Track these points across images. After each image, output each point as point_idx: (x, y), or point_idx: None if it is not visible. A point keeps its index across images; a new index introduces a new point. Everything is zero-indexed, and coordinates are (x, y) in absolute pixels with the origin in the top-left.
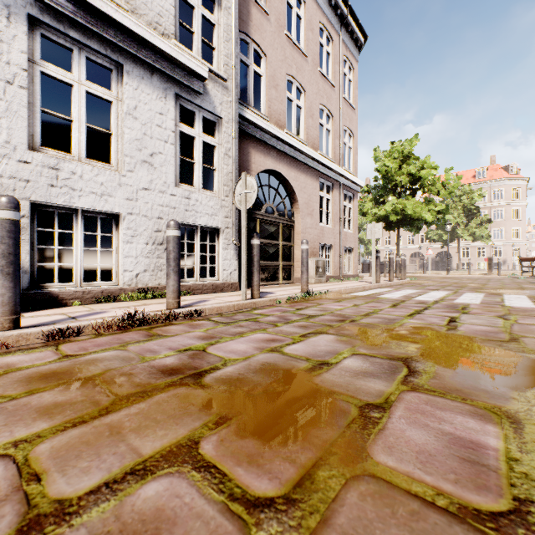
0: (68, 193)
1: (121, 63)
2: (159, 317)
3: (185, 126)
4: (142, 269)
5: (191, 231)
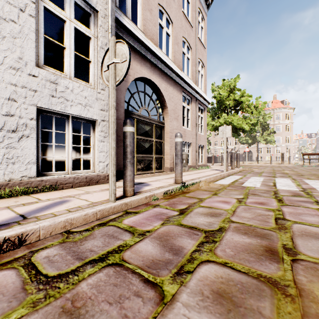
0: None
1: None
2: None
3: (52, 4)
4: None
5: None
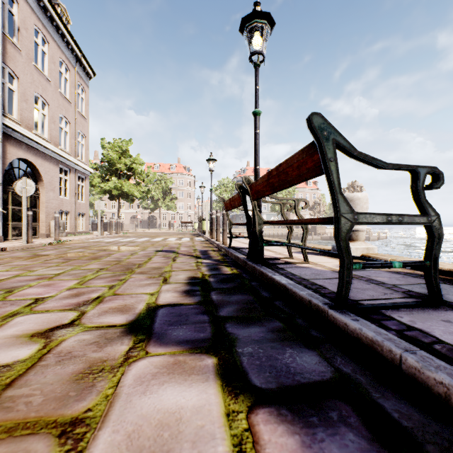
0: None
1: None
2: None
3: None
4: None
5: None
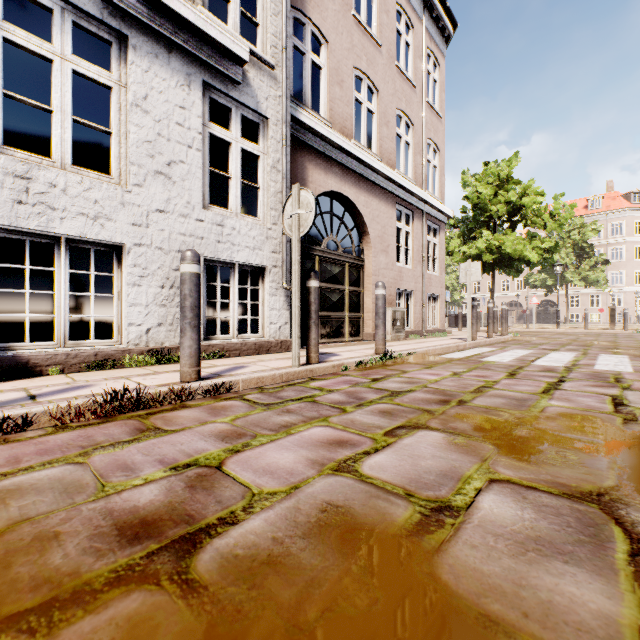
0: (45, 214)
1: (125, 34)
2: (164, 395)
3: (218, 127)
4: (155, 322)
5: (227, 271)
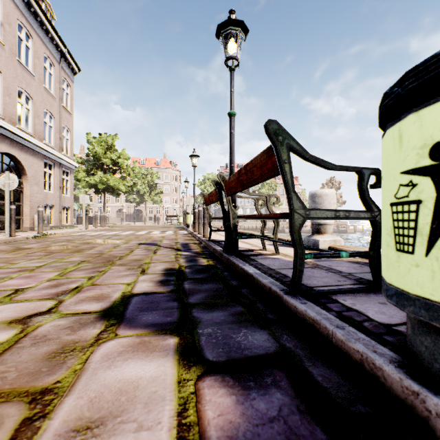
0: None
1: None
2: None
3: None
4: None
5: None
